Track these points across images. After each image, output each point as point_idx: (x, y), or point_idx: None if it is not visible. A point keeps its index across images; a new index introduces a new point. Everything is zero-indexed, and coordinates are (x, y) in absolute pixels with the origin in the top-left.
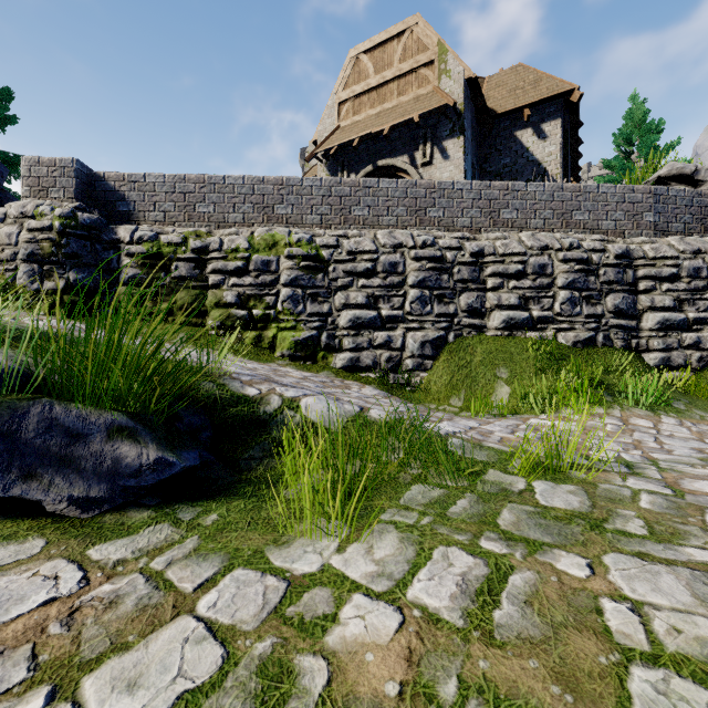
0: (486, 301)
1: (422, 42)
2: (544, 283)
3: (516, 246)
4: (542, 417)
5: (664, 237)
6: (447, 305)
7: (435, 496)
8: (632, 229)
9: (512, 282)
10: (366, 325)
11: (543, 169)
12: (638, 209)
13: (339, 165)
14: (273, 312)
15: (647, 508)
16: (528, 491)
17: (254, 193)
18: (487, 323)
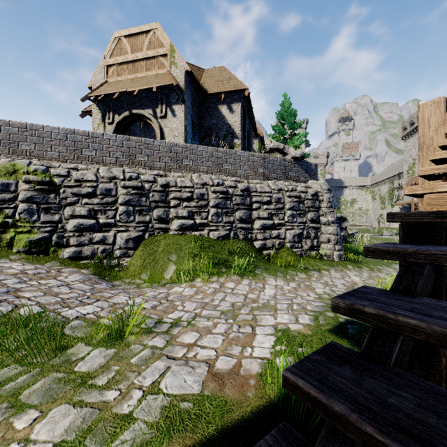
0: (170, 213)
1: (160, 41)
2: (203, 204)
3: (188, 182)
4: (182, 285)
5: (268, 180)
6: (145, 216)
7: (11, 374)
8: (253, 175)
9: (185, 203)
10: (87, 229)
11: (232, 130)
12: (256, 165)
13: (106, 107)
14: (12, 220)
15: (132, 362)
16: (80, 359)
17: (1, 131)
18: (170, 226)
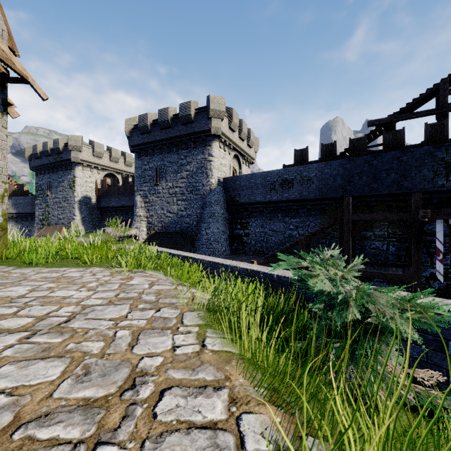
0: None
1: None
2: None
3: None
4: None
5: None
6: None
7: None
8: None
9: None
10: None
11: None
12: None
13: None
14: None
15: None
16: None
17: None
18: None
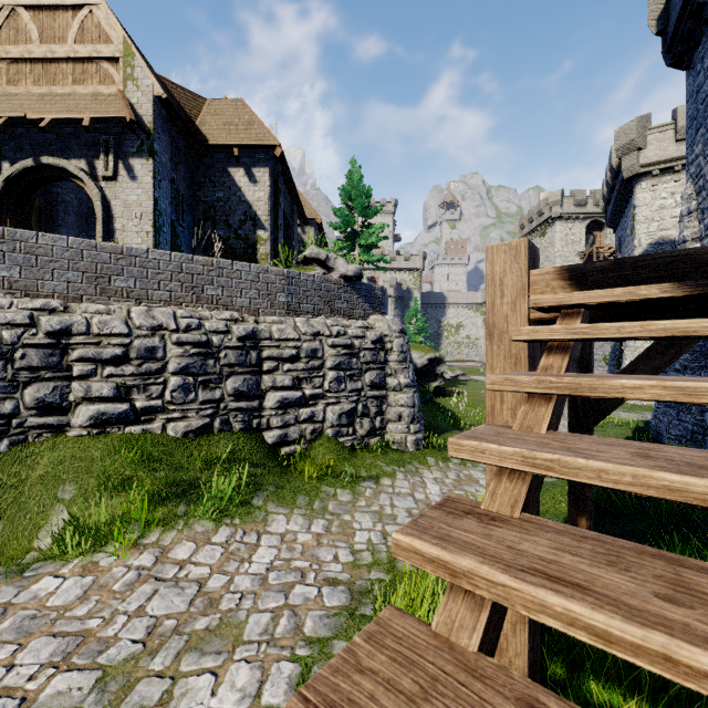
0: (70, 392)
1: (104, 30)
2: (153, 369)
3: (118, 324)
4: (64, 570)
5: (296, 316)
6: (2, 402)
7: None
8: (266, 308)
9: (109, 369)
10: None
11: (254, 213)
12: (273, 289)
13: None
14: None
15: None
16: None
17: None
18: (71, 420)
